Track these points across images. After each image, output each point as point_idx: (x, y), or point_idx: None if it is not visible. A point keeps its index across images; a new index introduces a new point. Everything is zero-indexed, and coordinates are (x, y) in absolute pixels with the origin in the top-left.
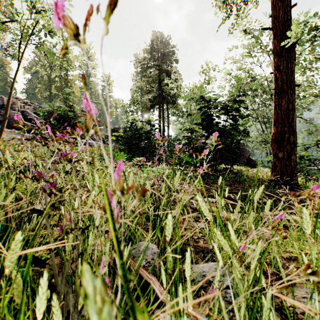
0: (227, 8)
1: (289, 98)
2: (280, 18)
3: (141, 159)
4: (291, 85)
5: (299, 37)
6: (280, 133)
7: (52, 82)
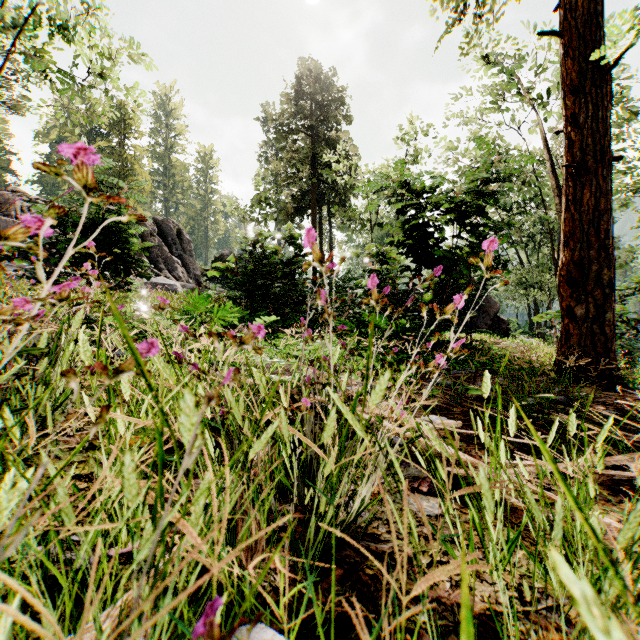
0: (456, 2)
1: (600, 185)
2: (579, 10)
3: (274, 319)
4: (604, 157)
5: (628, 46)
6: (579, 263)
7: None
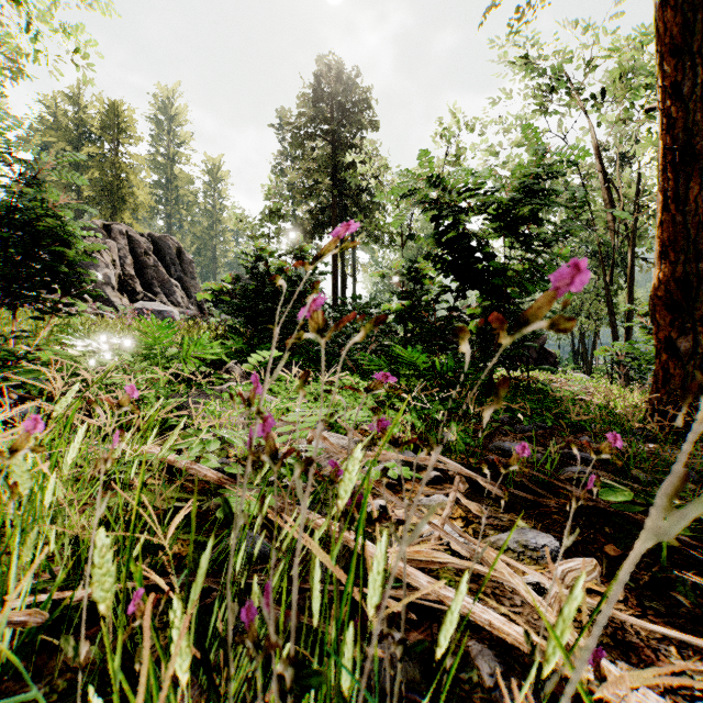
0: None
1: None
2: None
3: (276, 355)
4: None
5: None
6: (682, 281)
7: (84, 170)
